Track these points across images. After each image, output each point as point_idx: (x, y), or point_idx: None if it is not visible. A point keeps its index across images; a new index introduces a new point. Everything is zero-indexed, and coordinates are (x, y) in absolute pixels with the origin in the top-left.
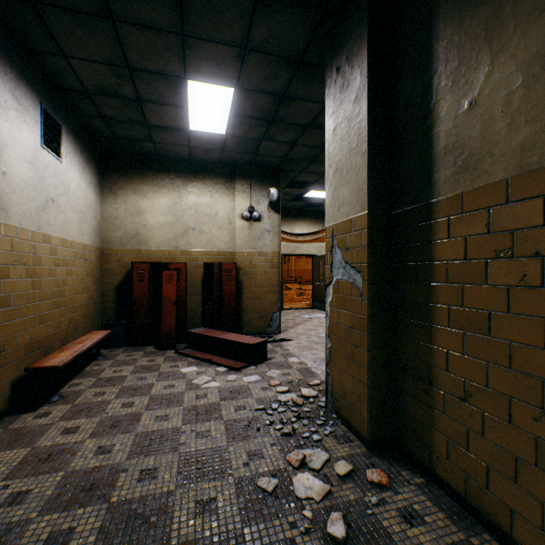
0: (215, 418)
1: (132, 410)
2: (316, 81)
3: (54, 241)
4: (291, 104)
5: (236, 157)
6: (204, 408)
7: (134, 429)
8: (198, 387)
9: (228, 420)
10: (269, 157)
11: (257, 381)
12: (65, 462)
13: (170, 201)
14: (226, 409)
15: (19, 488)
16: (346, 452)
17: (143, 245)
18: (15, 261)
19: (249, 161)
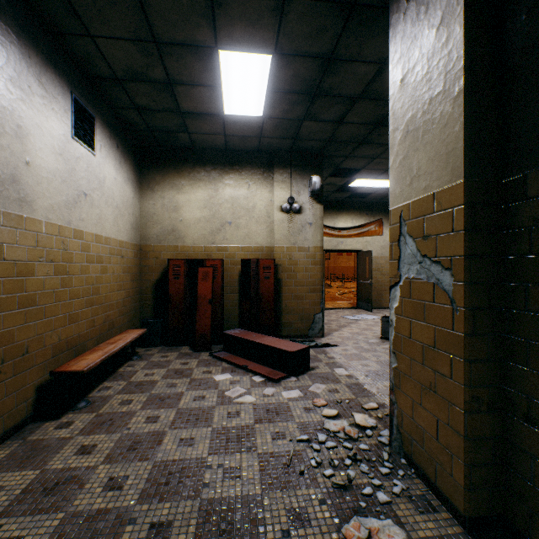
0: (248, 448)
1: (155, 428)
2: (372, 32)
3: (86, 237)
4: (339, 69)
5: (274, 144)
6: (236, 432)
7: (153, 455)
8: (231, 401)
9: (263, 453)
10: (311, 141)
11: (299, 399)
12: (69, 497)
13: (206, 195)
14: (262, 436)
15: (9, 532)
16: (430, 531)
17: (179, 241)
18: (41, 257)
19: (288, 147)
